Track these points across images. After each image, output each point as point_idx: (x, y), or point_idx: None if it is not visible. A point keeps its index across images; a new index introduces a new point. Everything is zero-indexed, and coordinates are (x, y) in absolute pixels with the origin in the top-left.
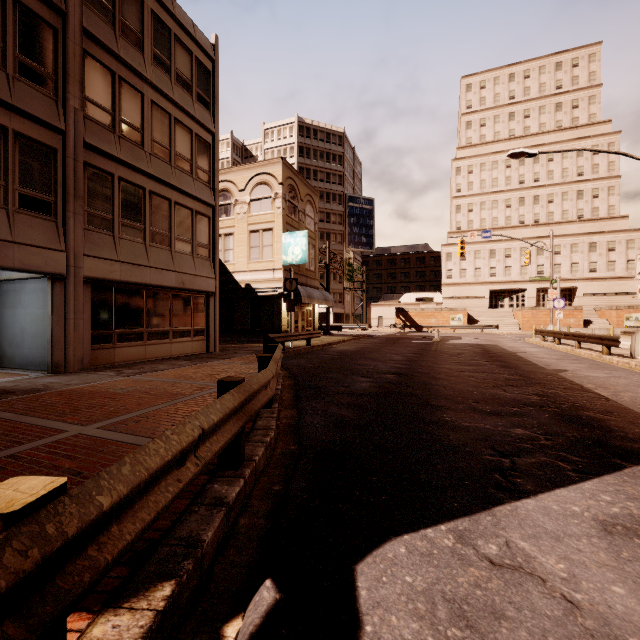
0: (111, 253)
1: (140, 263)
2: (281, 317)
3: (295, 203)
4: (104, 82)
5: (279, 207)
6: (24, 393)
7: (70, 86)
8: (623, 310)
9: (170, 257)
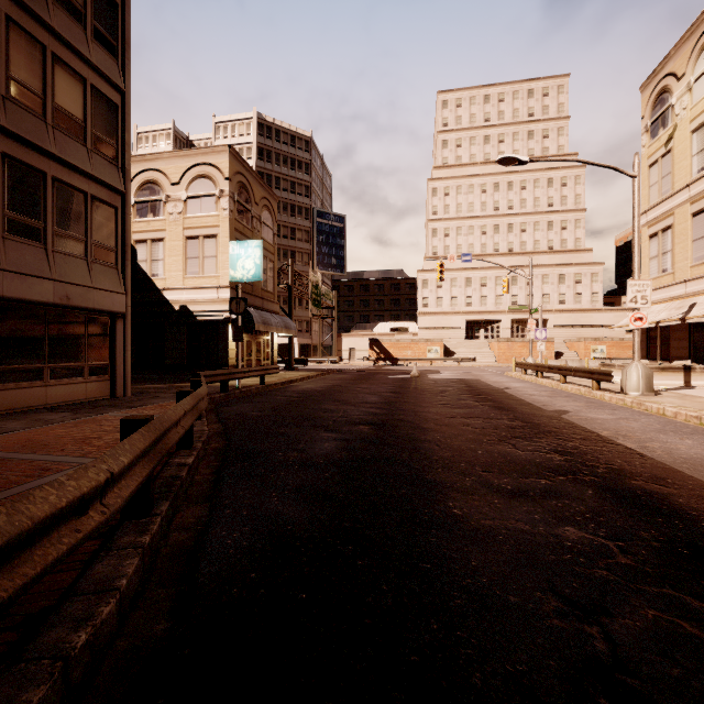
0: None
1: None
2: (228, 348)
3: (247, 206)
4: None
5: (225, 208)
6: None
7: None
8: (590, 342)
9: (44, 258)
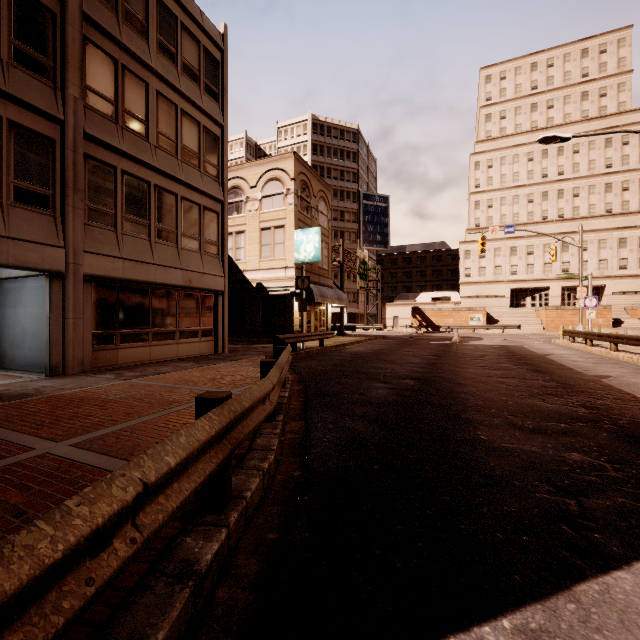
0: (113, 250)
1: (144, 260)
2: (293, 317)
3: (308, 199)
4: (106, 70)
5: (291, 203)
6: (11, 399)
7: (69, 73)
8: None
9: (176, 254)
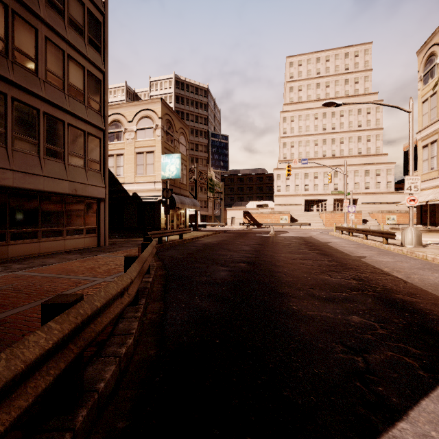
0: (3, 162)
1: (33, 172)
2: (160, 218)
3: (171, 133)
4: None
5: (159, 135)
6: None
7: None
8: (385, 213)
9: (63, 169)
